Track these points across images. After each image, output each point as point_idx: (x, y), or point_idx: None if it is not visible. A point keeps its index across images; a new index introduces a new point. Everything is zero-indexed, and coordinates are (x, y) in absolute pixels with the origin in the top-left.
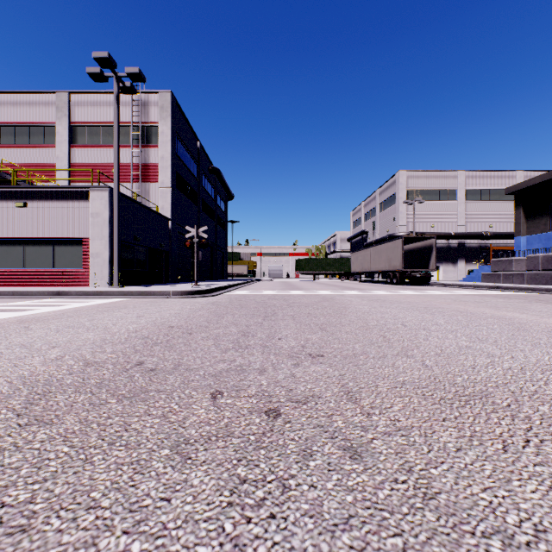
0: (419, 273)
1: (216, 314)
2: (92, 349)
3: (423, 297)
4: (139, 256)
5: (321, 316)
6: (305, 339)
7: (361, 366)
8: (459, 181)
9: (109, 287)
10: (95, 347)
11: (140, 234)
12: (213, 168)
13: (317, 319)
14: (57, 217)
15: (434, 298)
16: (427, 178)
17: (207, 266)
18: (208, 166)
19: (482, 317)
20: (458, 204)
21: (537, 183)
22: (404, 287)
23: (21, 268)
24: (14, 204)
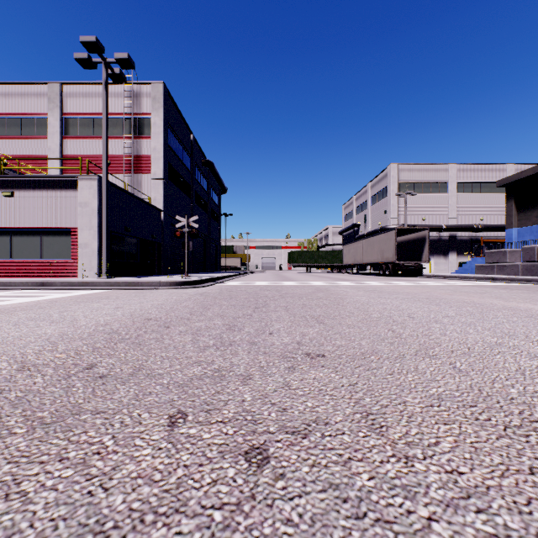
0: (412, 265)
1: (202, 305)
2: (41, 347)
3: (420, 288)
4: (130, 247)
5: (317, 308)
6: (301, 334)
7: (376, 370)
8: (450, 174)
9: (97, 278)
10: (47, 344)
11: (131, 224)
12: (206, 161)
13: (313, 310)
14: (45, 207)
15: (432, 289)
16: (418, 172)
17: (200, 259)
18: (201, 158)
19: (494, 309)
20: (449, 197)
21: (529, 175)
22: (398, 279)
23: (8, 259)
24: (1, 194)
